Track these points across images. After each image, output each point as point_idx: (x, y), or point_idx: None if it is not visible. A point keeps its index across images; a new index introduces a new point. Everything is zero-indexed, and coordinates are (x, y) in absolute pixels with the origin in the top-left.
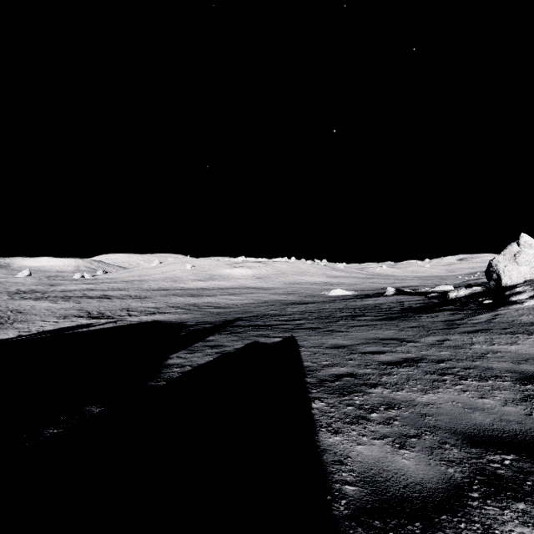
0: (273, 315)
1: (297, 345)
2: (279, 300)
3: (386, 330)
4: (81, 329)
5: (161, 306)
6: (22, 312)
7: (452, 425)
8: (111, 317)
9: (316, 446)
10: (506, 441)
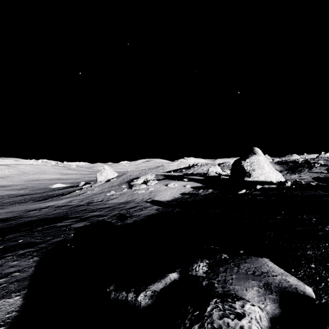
0: None
1: None
2: (10, 194)
3: (24, 205)
4: None
5: None
6: None
7: None
8: None
9: None
10: None
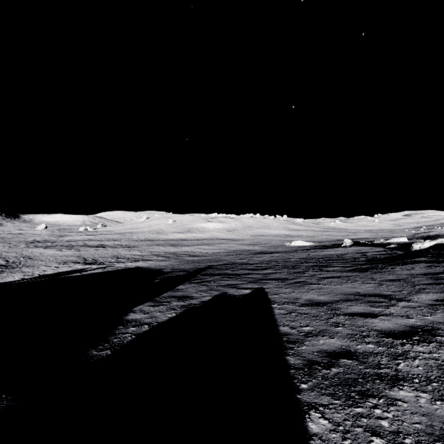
0: (241, 264)
1: (268, 300)
2: (246, 250)
3: (363, 284)
4: (74, 273)
5: (145, 254)
6: (31, 258)
7: None
8: (102, 263)
9: None
10: None
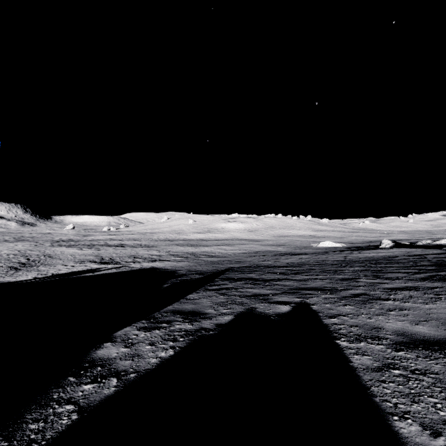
0: (267, 266)
1: (326, 329)
2: (269, 251)
3: None
4: (87, 273)
5: (163, 254)
6: (52, 257)
7: None
8: (118, 263)
9: None
10: None
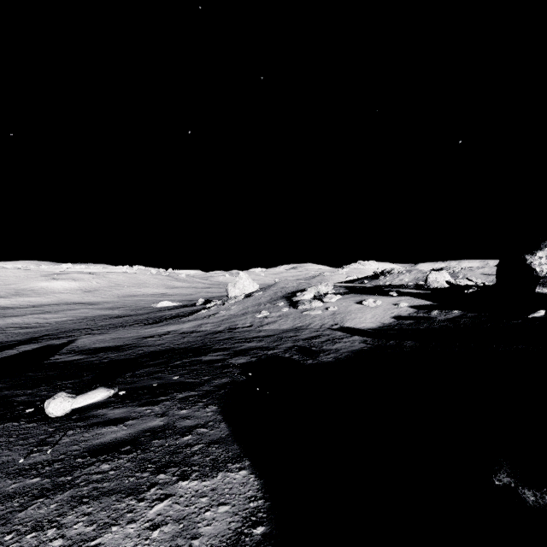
0: (80, 329)
1: (73, 342)
2: (102, 315)
3: (132, 330)
4: None
5: None
6: None
7: (93, 349)
8: None
9: (50, 358)
10: (100, 349)
